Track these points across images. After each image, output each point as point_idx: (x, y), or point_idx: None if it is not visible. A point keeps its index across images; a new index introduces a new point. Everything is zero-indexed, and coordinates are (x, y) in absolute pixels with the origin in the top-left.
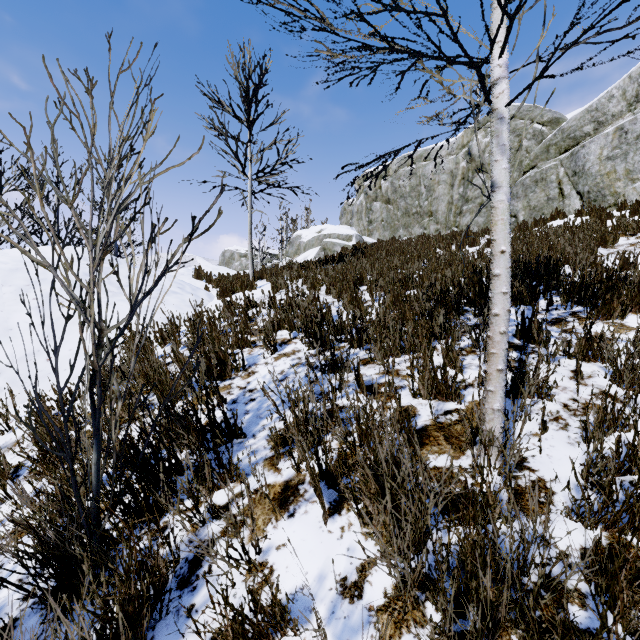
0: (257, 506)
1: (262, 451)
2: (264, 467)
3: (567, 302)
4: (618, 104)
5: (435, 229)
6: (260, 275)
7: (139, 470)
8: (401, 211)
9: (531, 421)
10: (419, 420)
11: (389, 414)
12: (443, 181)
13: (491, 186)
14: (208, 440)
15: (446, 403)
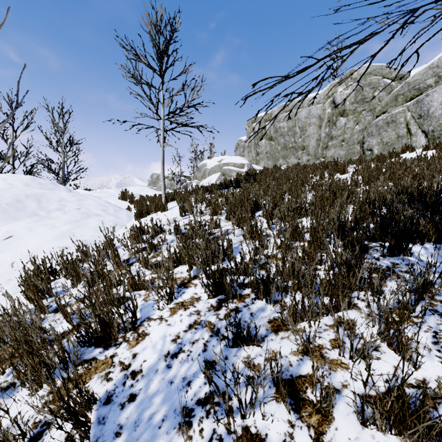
0: None
1: None
2: None
3: None
4: None
5: (307, 159)
6: (172, 197)
7: None
8: (281, 146)
9: None
10: None
11: None
12: (313, 123)
13: None
14: None
15: None
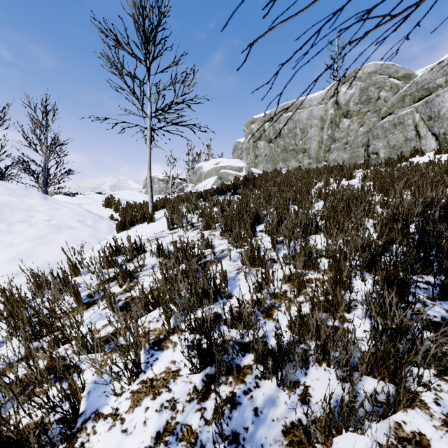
0: None
1: None
2: None
3: None
4: None
5: (308, 163)
6: (163, 204)
7: None
8: (280, 148)
9: None
10: None
11: None
12: (315, 125)
13: None
14: None
15: None
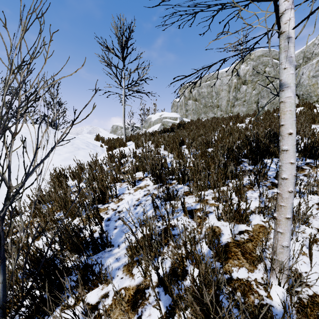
0: (116, 307)
1: (123, 258)
2: (123, 272)
3: (303, 157)
4: (318, 48)
5: (220, 114)
6: (129, 138)
7: (37, 281)
8: (202, 105)
9: (298, 242)
10: (223, 238)
11: (203, 232)
12: (224, 89)
13: (280, 87)
14: (89, 250)
15: (239, 225)
